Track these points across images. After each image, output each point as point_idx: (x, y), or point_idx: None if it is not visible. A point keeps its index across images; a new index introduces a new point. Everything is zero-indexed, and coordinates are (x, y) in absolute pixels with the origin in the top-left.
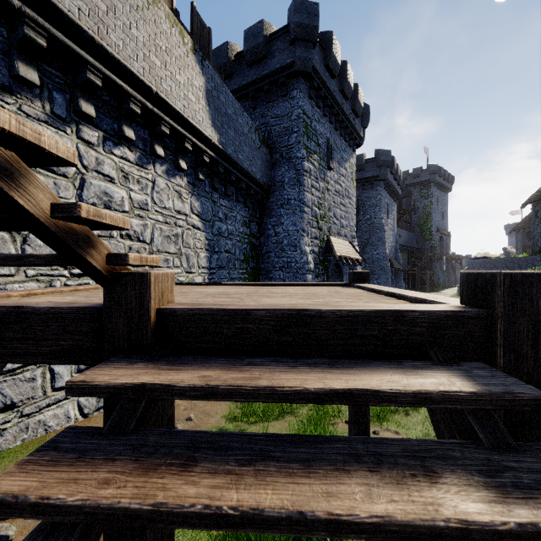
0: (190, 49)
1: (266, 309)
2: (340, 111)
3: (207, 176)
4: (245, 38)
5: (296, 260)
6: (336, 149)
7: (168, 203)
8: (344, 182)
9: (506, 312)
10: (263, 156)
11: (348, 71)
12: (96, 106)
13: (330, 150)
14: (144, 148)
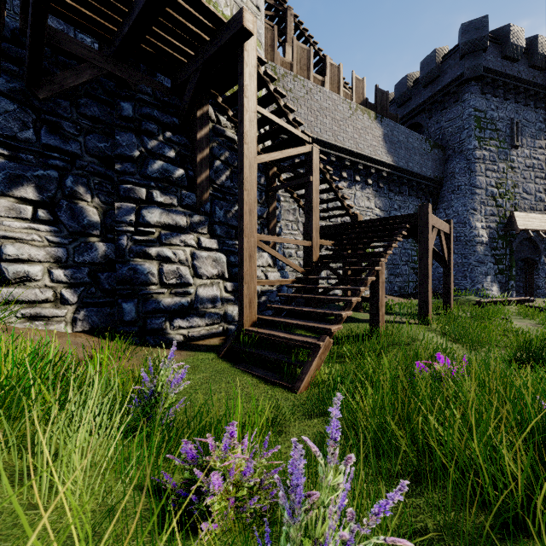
0: (373, 118)
1: (377, 218)
2: (531, 86)
3: (385, 184)
4: (420, 68)
5: (465, 235)
6: (526, 124)
7: (362, 204)
8: (543, 153)
9: (419, 211)
10: (434, 157)
11: (540, 43)
12: (332, 168)
13: (516, 129)
14: (350, 179)
